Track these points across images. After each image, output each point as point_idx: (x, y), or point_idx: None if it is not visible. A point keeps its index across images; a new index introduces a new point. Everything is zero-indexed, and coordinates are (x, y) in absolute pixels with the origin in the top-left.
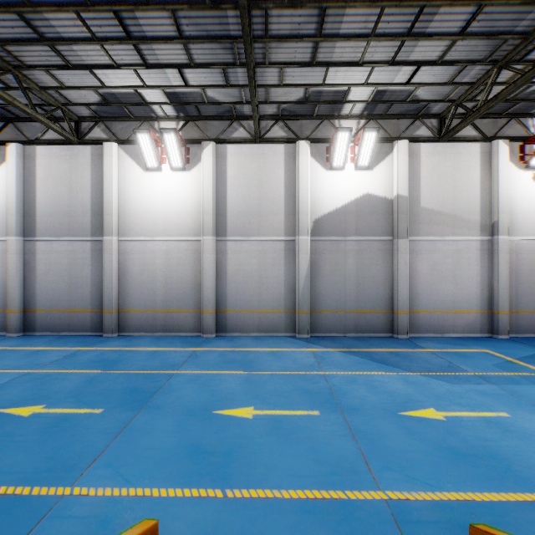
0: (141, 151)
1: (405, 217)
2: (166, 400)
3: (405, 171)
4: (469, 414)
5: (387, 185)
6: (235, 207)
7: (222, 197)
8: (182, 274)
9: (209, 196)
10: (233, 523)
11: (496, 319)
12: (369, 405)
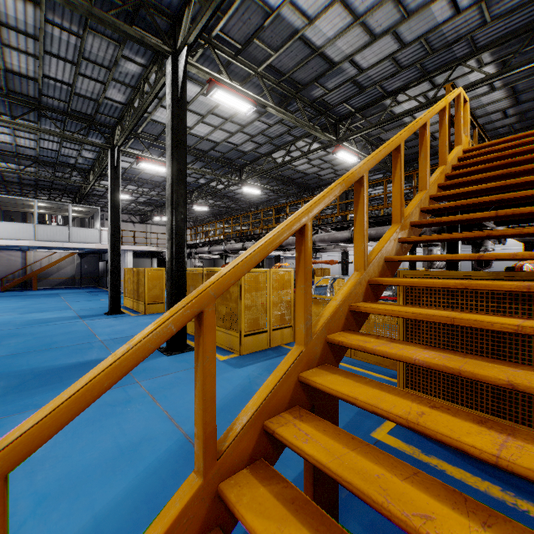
0: None
1: None
2: None
3: None
4: None
5: None
6: None
7: None
8: None
9: None
10: None
11: None
12: None
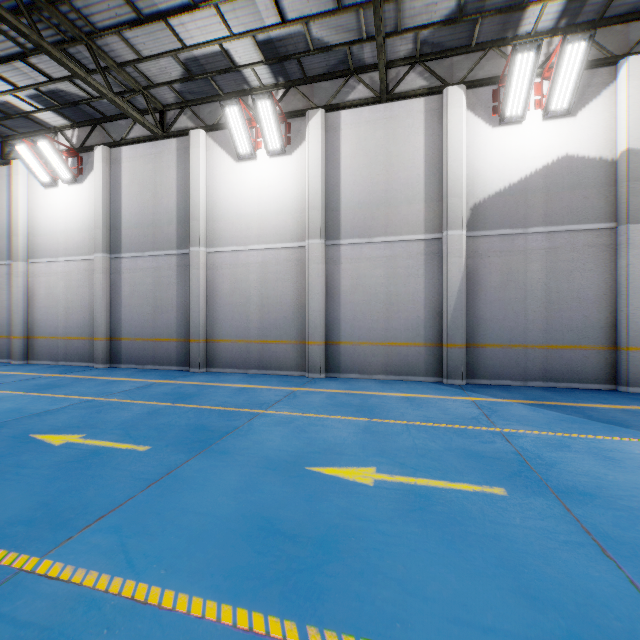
0: (231, 133)
1: None
2: (239, 444)
3: None
4: None
5: (604, 138)
6: (351, 198)
7: (334, 185)
8: (282, 293)
9: (316, 185)
10: None
11: None
12: (614, 489)
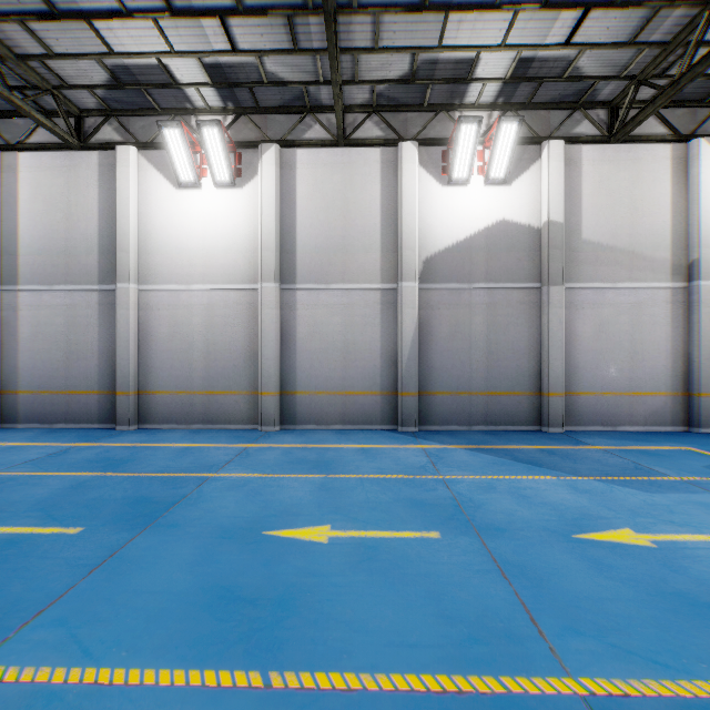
0: (170, 157)
1: (559, 254)
2: (189, 515)
3: (559, 186)
4: (692, 537)
5: (532, 208)
6: (308, 241)
7: (290, 226)
8: (231, 339)
9: (270, 224)
10: None
11: (694, 405)
12: (520, 522)
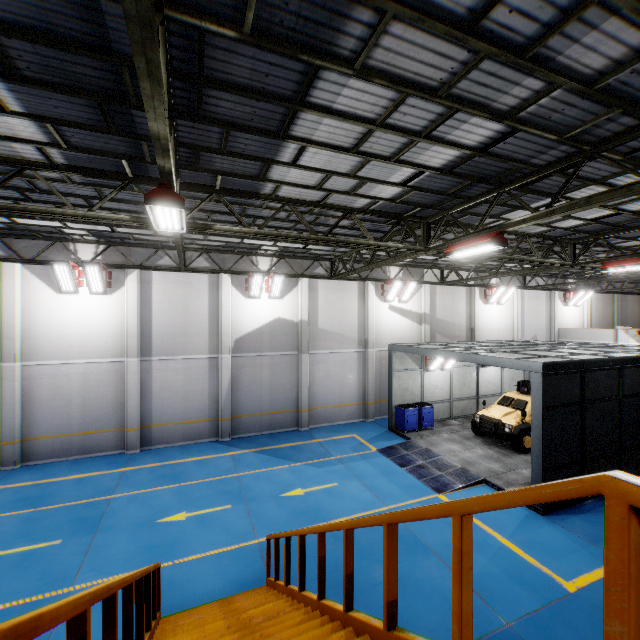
0: (56, 278)
1: (306, 337)
2: (115, 521)
3: (306, 302)
4: (318, 487)
5: (294, 311)
6: (161, 329)
7: (147, 320)
8: (103, 395)
9: (134, 321)
10: (181, 572)
11: (367, 408)
12: (264, 493)
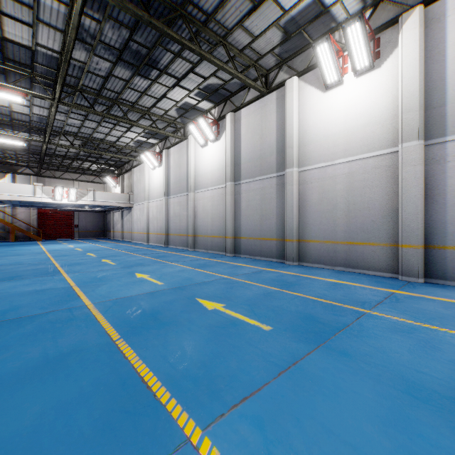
0: (320, 68)
1: None
2: (357, 347)
3: None
4: None
5: None
6: None
7: (436, 80)
8: (369, 199)
9: (412, 86)
10: None
11: None
12: None
